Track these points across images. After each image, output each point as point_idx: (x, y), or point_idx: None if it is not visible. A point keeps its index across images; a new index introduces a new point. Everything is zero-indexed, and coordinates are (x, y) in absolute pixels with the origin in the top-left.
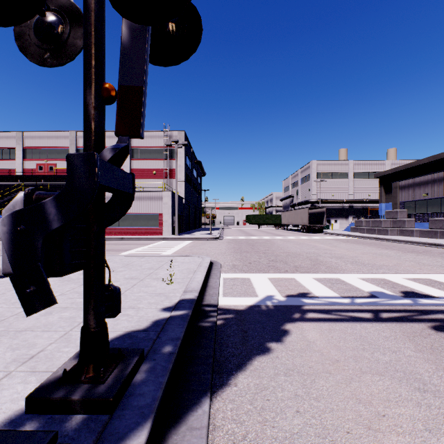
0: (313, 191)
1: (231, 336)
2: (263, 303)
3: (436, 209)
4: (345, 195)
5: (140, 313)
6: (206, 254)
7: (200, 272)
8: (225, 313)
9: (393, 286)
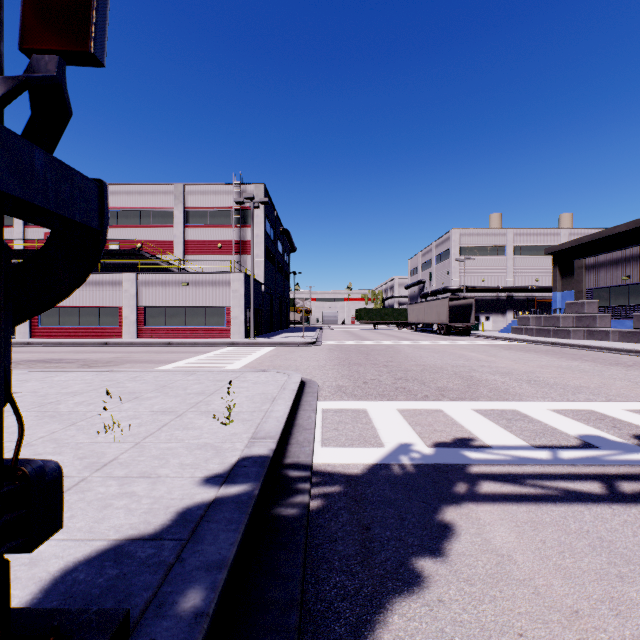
0: (454, 273)
1: (338, 541)
2: (394, 460)
3: None
4: (501, 281)
5: (157, 491)
6: (295, 368)
7: (283, 400)
8: (326, 482)
9: (614, 426)
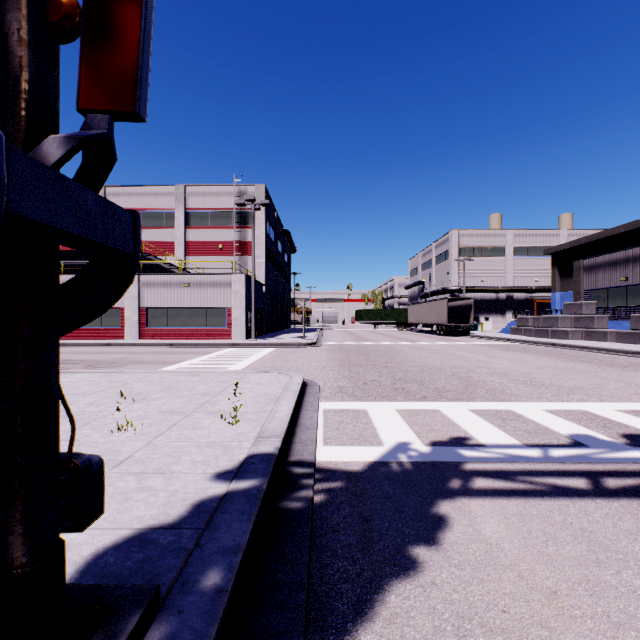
0: (453, 274)
1: (340, 531)
2: (393, 458)
3: (639, 300)
4: (500, 281)
5: (173, 486)
6: (296, 368)
7: (286, 400)
8: (329, 478)
9: (604, 425)
